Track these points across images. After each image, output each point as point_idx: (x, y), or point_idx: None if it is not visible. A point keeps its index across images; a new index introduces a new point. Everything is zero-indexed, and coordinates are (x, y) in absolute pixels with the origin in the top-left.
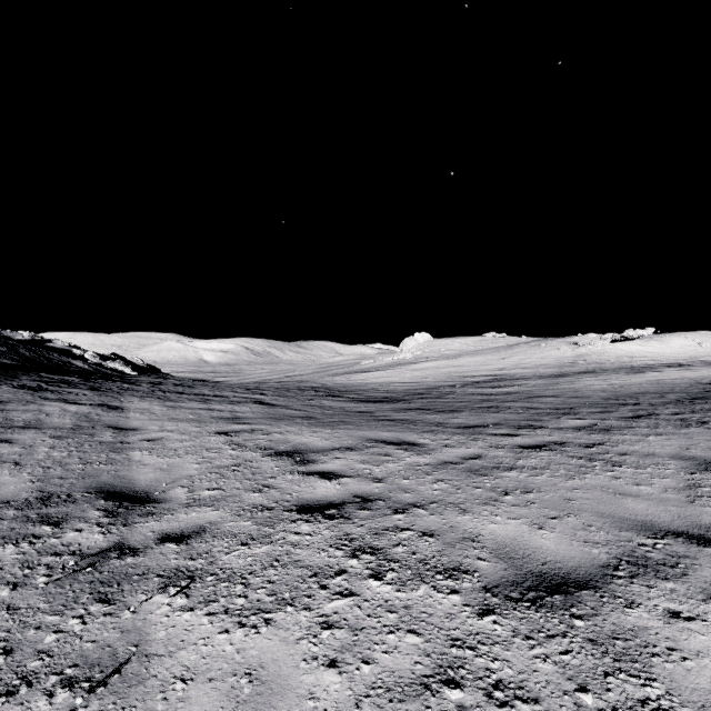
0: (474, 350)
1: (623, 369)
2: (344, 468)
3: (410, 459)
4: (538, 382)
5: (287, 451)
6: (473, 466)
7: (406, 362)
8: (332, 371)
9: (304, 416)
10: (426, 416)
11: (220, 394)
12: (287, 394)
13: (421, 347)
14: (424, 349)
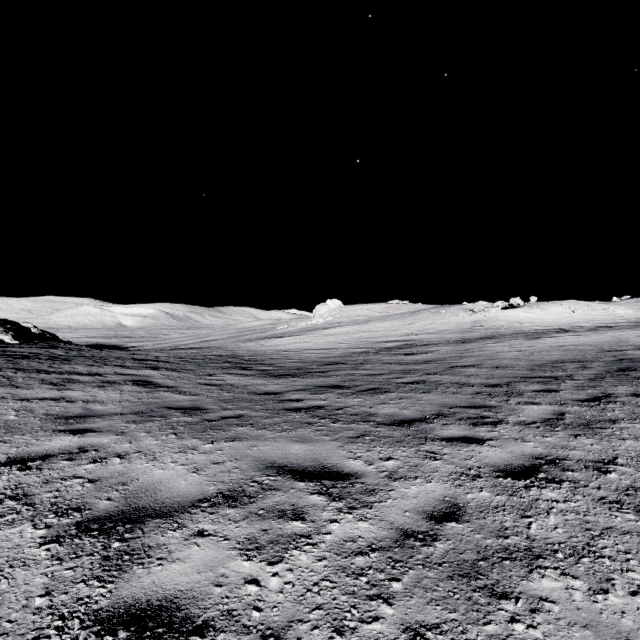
0: (382, 316)
1: (519, 334)
2: (203, 581)
3: (339, 527)
4: (448, 348)
5: (105, 517)
6: (460, 547)
7: (318, 327)
8: (248, 336)
9: (190, 405)
10: (347, 399)
11: (96, 371)
12: (186, 367)
13: (333, 312)
14: (336, 315)
